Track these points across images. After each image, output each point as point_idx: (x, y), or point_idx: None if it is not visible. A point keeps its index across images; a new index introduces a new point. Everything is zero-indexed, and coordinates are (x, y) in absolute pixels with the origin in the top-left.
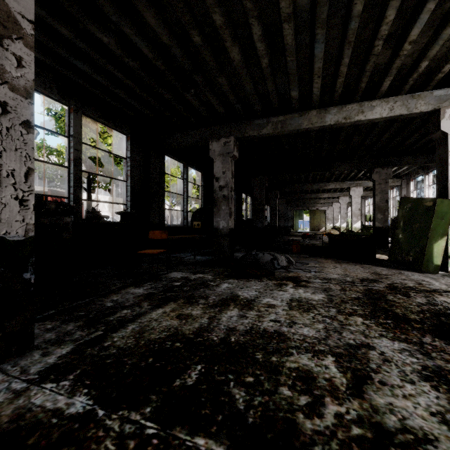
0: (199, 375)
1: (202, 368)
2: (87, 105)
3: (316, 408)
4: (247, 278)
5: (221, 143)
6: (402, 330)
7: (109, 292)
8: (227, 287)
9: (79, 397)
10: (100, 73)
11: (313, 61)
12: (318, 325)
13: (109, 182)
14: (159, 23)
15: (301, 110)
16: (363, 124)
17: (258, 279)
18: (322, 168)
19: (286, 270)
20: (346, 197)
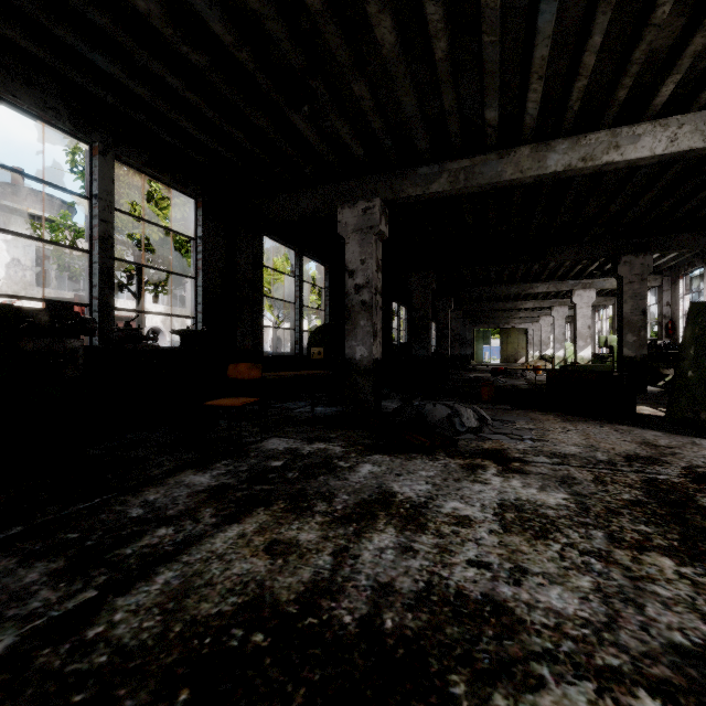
0: None
1: None
2: (124, 144)
3: None
4: (407, 453)
5: (357, 210)
6: None
7: (144, 481)
8: (370, 472)
9: None
10: (141, 80)
11: (532, 44)
12: (580, 580)
13: (174, 283)
14: None
15: (500, 149)
16: (611, 173)
17: (428, 455)
18: (529, 256)
19: (477, 435)
20: (565, 307)
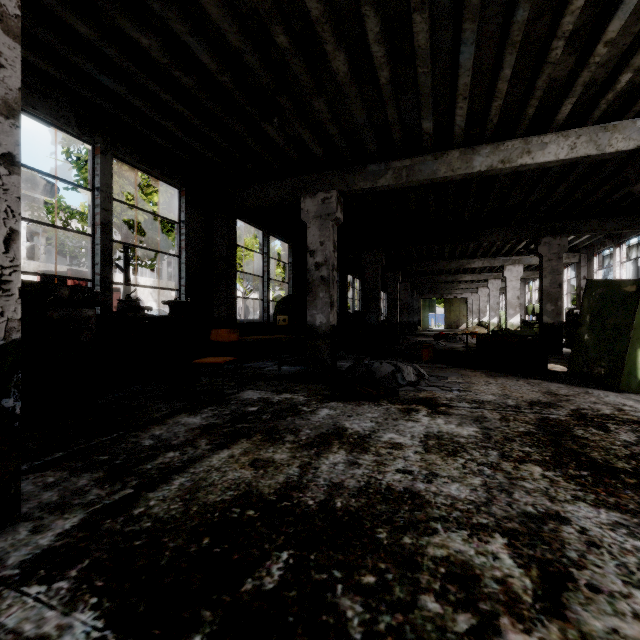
0: (284, 570)
1: (290, 556)
2: (121, 144)
3: (487, 638)
4: (357, 401)
5: (317, 199)
6: (608, 488)
7: (149, 422)
8: (328, 414)
9: (82, 613)
10: (139, 95)
11: (456, 74)
12: (473, 480)
13: (156, 258)
14: (224, 15)
15: (436, 151)
16: (528, 171)
17: (374, 402)
18: (465, 237)
19: (415, 387)
20: (499, 279)
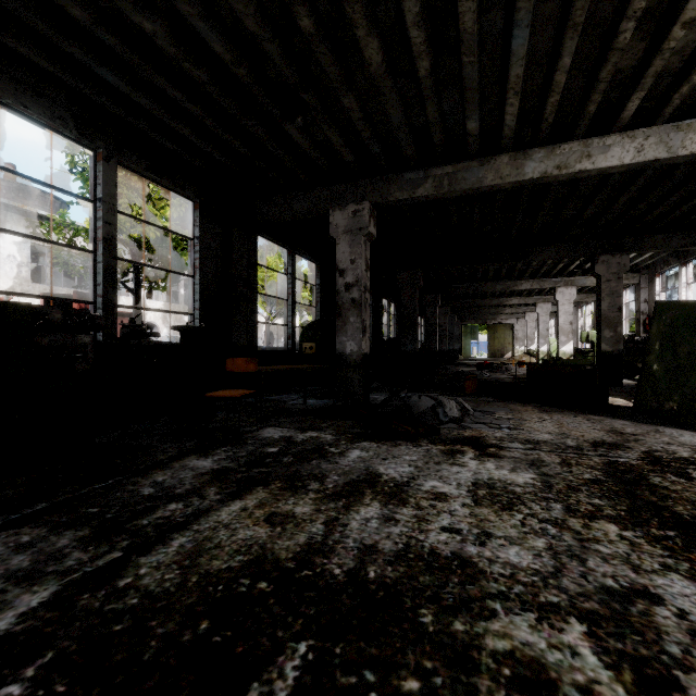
0: (301, 670)
1: (309, 649)
2: (126, 150)
3: None
4: (393, 440)
5: (348, 212)
6: None
7: (152, 465)
8: (359, 457)
9: None
10: (145, 92)
11: (508, 64)
12: (536, 542)
13: (170, 280)
14: None
15: (482, 156)
16: (586, 179)
17: (412, 442)
18: (512, 256)
19: (459, 425)
20: (548, 303)
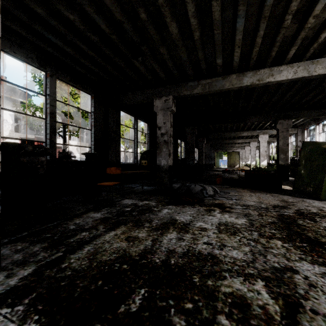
0: (142, 300)
1: (145, 292)
2: (60, 72)
3: None
4: (182, 205)
5: (162, 100)
6: (318, 253)
7: (73, 216)
8: (167, 212)
9: (29, 325)
10: (69, 46)
11: (235, 34)
12: (245, 248)
13: (79, 131)
14: (113, 2)
15: (224, 75)
16: (271, 85)
17: (191, 205)
18: (238, 120)
19: (213, 198)
20: (255, 142)
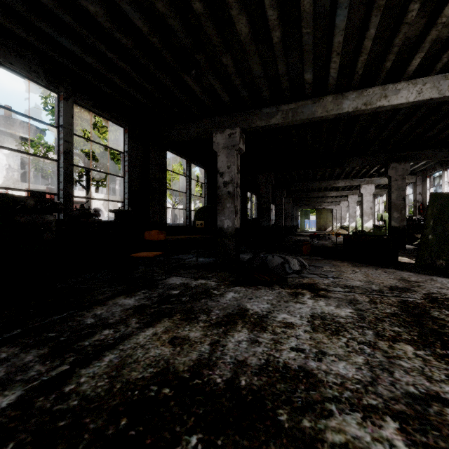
0: None
1: (199, 441)
2: (79, 93)
3: None
4: (255, 286)
5: (225, 134)
6: None
7: (94, 303)
8: (233, 297)
9: None
10: (91, 54)
11: (332, 34)
12: (357, 358)
13: (109, 180)
14: None
15: (314, 97)
16: (383, 112)
17: (268, 287)
18: (333, 164)
19: (299, 275)
20: (356, 195)
